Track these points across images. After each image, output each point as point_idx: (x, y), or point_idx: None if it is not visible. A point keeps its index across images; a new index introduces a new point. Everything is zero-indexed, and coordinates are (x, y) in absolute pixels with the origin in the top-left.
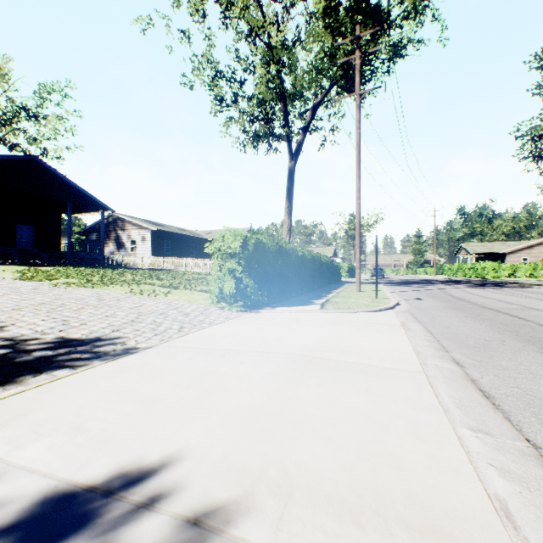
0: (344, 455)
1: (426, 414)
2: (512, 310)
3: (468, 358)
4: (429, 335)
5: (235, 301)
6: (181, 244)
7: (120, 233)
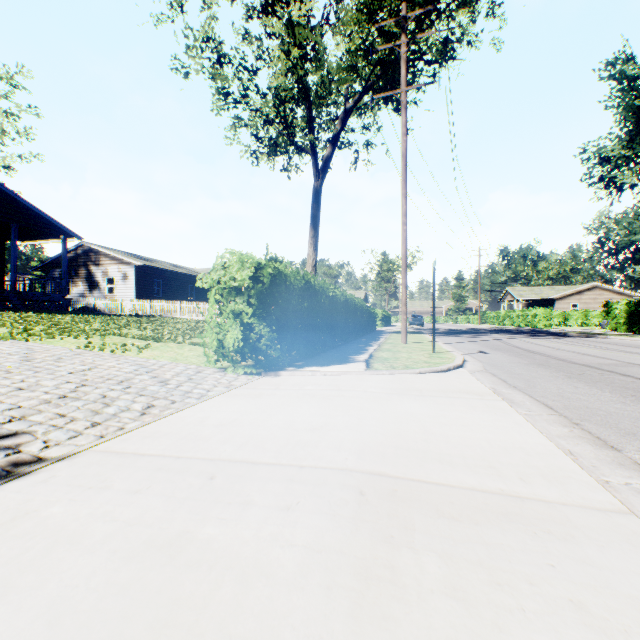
0: None
1: None
2: (614, 367)
3: None
4: (553, 413)
5: (242, 359)
6: (175, 285)
7: (92, 269)
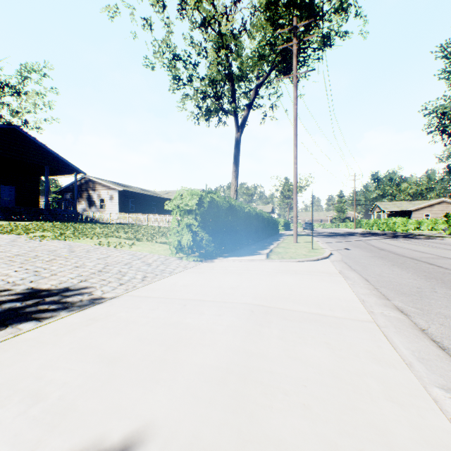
0: (324, 428)
1: (392, 370)
2: (429, 259)
3: (410, 306)
4: (367, 283)
5: (192, 252)
6: (143, 202)
7: (91, 193)
